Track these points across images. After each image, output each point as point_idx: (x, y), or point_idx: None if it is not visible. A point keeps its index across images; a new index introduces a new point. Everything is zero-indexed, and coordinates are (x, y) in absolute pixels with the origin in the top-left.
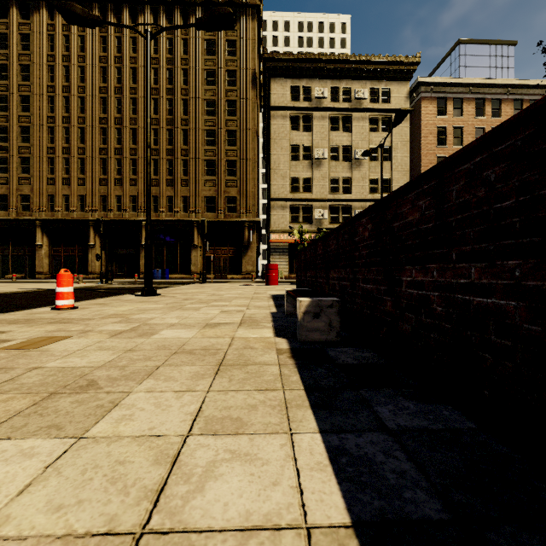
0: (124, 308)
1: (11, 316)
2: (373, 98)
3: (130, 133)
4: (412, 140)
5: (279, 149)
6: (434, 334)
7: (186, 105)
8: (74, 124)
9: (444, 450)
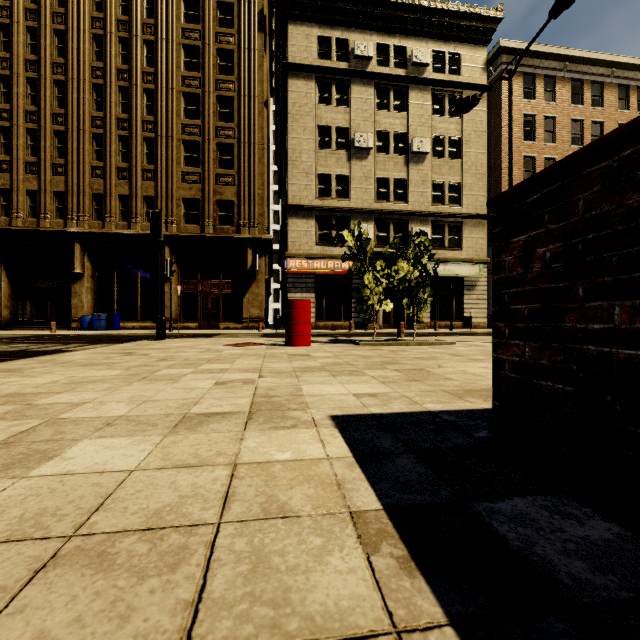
0: None
1: None
2: (436, 66)
3: (52, 88)
4: (487, 133)
5: (300, 131)
6: None
7: (151, 50)
8: None
9: None
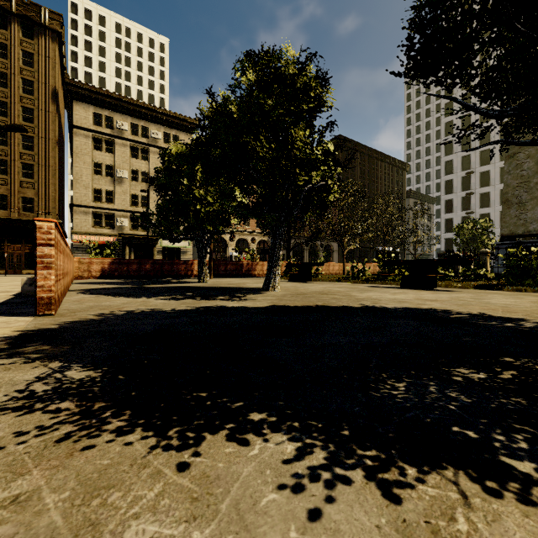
0: None
1: None
2: (166, 139)
3: None
4: None
5: (82, 163)
6: None
7: None
8: None
9: None
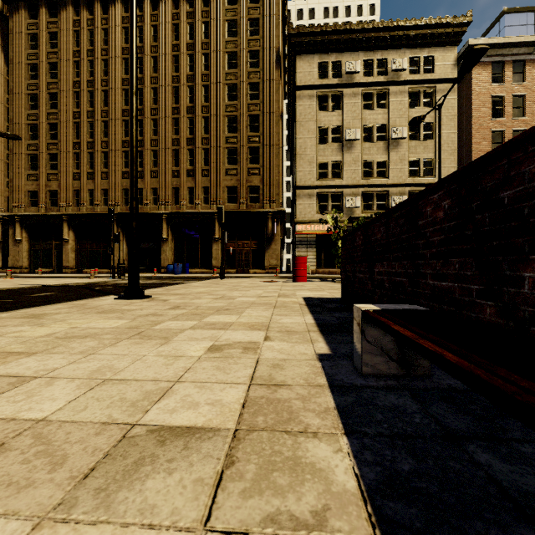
0: (46, 329)
1: None
2: (413, 69)
3: (151, 124)
4: (459, 114)
5: (305, 132)
6: None
7: (207, 91)
8: (98, 118)
9: None
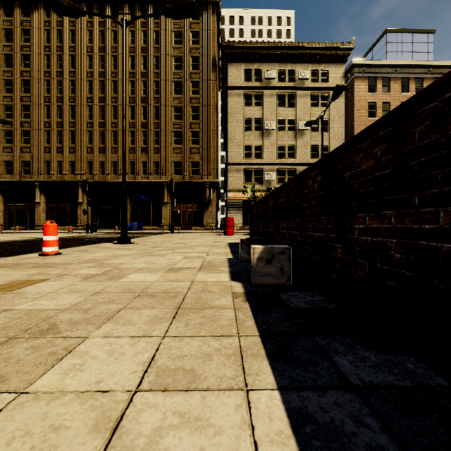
0: (101, 254)
1: (2, 261)
2: (313, 78)
3: (111, 110)
4: (347, 113)
5: (235, 122)
6: (392, 282)
7: (157, 86)
8: (66, 102)
9: (422, 417)
